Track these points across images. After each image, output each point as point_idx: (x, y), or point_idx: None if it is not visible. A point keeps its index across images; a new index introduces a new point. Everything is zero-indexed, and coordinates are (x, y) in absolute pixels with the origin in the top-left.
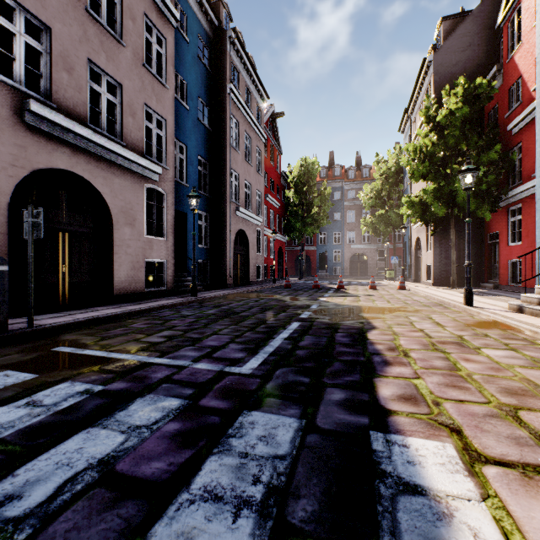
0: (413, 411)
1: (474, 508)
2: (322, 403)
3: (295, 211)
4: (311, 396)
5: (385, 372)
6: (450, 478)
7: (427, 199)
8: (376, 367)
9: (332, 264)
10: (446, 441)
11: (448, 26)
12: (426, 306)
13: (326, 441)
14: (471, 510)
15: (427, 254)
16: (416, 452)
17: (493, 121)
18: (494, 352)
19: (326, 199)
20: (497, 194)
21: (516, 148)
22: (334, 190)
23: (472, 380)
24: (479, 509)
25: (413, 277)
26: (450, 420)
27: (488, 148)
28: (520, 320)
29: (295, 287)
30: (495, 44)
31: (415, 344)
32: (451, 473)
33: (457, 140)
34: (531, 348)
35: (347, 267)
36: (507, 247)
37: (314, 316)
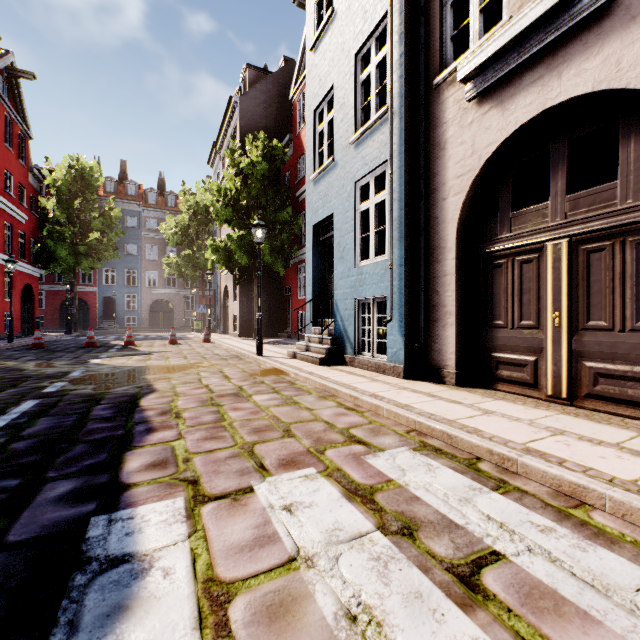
0: (158, 476)
1: (177, 549)
2: (30, 507)
3: (59, 232)
4: (14, 503)
5: (144, 442)
6: (167, 531)
7: (232, 246)
8: (135, 438)
9: (124, 312)
10: (180, 496)
11: (253, 76)
12: (224, 359)
13: (15, 557)
14: (173, 552)
15: (234, 304)
16: (141, 520)
17: (287, 184)
18: (262, 397)
19: (113, 223)
20: (289, 252)
21: (302, 214)
22: (128, 213)
23: (232, 427)
24: (182, 547)
25: (222, 328)
26: (193, 473)
27: (283, 208)
28: (291, 365)
29: (54, 346)
30: (290, 115)
31: (194, 402)
32: (170, 526)
33: (259, 193)
34: (290, 388)
35: (146, 317)
36: (297, 300)
37: (69, 388)
